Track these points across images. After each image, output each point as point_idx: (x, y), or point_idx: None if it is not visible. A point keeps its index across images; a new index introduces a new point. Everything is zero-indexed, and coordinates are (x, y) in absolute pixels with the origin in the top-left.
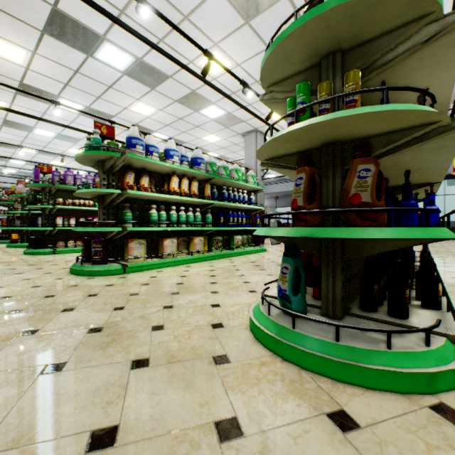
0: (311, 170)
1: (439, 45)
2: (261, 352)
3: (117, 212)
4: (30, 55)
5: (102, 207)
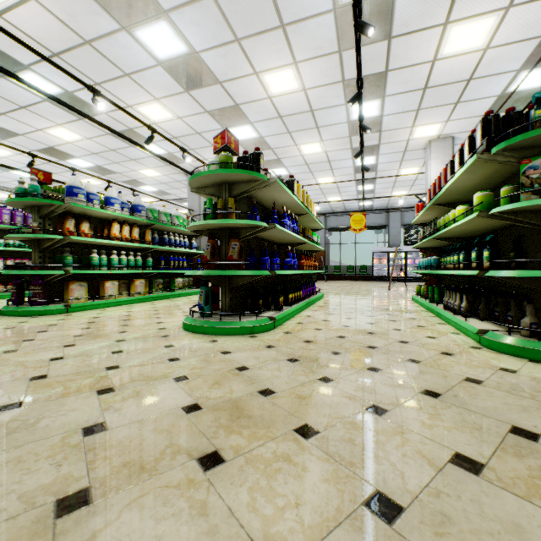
0: (214, 242)
1: (273, 186)
2: (187, 333)
3: (54, 255)
4: None
5: (39, 250)
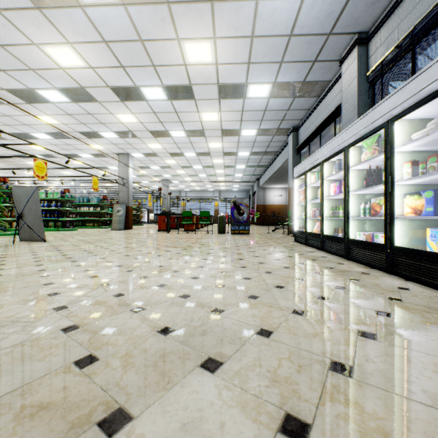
0: None
1: None
2: None
3: None
4: None
5: None
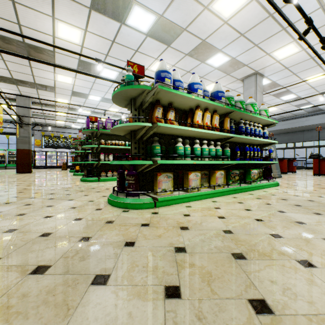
0: None
1: None
2: None
3: (146, 146)
4: (83, 34)
5: (134, 141)
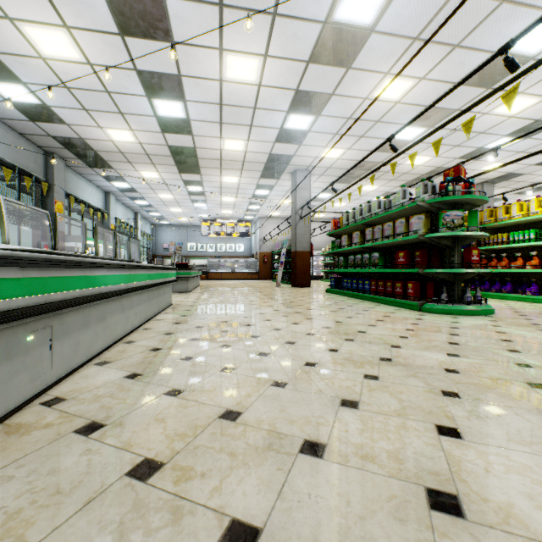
0: None
1: None
2: None
3: None
4: None
5: None
